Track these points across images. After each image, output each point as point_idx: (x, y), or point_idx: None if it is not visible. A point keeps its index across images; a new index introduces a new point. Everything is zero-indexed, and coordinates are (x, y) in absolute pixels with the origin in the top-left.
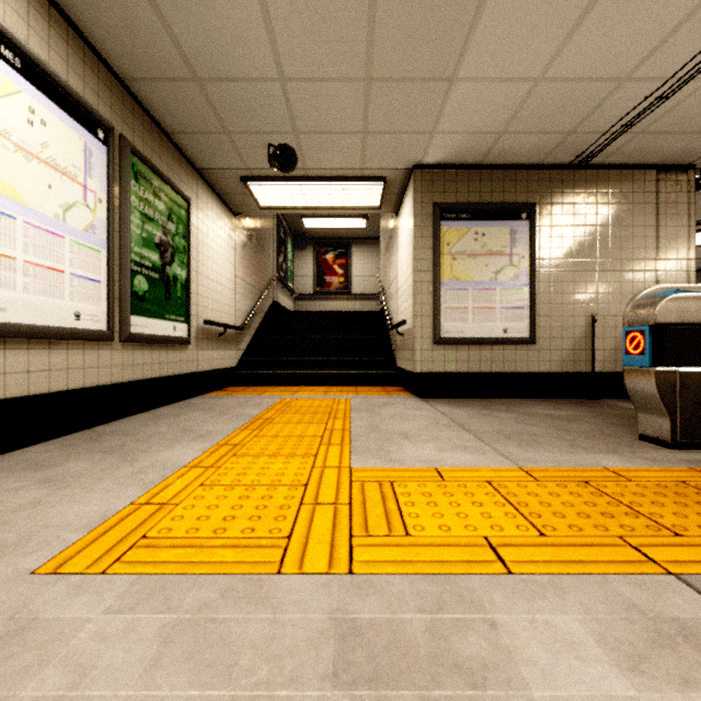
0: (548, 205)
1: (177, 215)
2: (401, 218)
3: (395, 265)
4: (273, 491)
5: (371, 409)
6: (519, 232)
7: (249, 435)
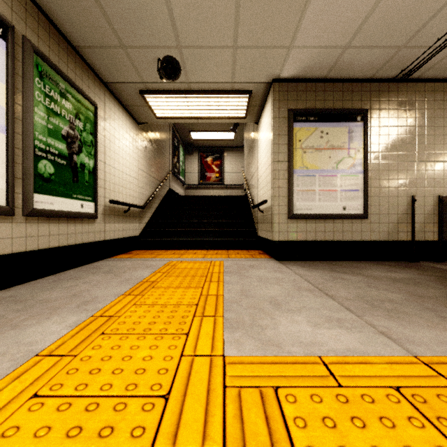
0: (377, 110)
1: (85, 115)
2: (261, 124)
3: (256, 161)
4: (120, 412)
5: (240, 271)
6: (355, 131)
7: (129, 302)
